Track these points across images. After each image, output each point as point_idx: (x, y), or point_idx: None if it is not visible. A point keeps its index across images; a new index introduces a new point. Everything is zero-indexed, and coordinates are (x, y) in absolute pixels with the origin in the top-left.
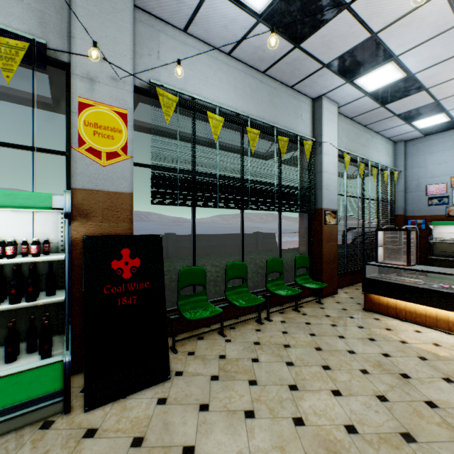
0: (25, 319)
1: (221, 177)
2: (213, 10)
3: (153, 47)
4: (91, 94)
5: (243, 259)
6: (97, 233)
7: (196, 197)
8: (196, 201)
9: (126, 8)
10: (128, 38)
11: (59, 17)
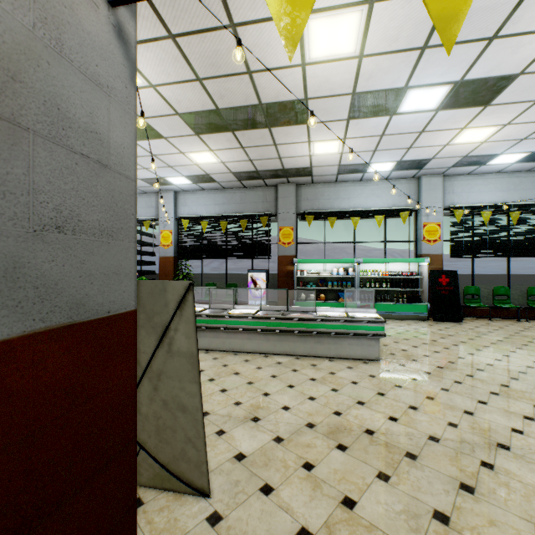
0: (407, 296)
1: (490, 241)
2: (483, 168)
3: (450, 189)
4: (427, 220)
5: (508, 286)
6: (429, 269)
7: (474, 253)
8: (473, 255)
9: (440, 183)
10: (440, 194)
11: (414, 195)
